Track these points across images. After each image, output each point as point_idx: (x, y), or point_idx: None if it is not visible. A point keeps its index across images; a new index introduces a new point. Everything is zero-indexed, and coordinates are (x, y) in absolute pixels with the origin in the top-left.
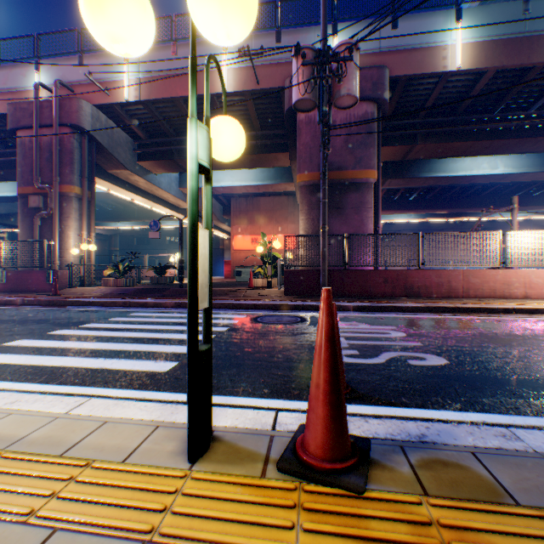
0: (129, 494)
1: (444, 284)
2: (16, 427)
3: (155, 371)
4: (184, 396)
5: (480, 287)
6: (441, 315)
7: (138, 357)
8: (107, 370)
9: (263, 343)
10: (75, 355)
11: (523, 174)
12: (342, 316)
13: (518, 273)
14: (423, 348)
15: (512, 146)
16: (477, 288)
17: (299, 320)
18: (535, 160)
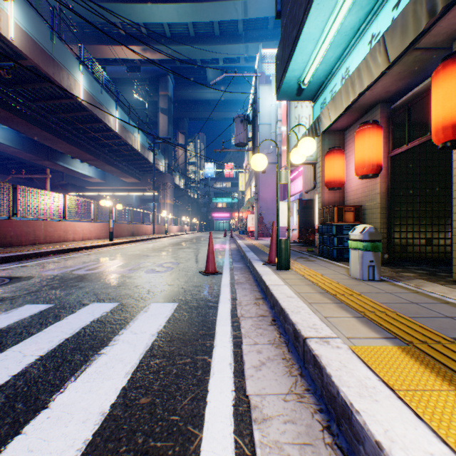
0: (306, 272)
1: (33, 233)
2: (304, 288)
3: (179, 305)
4: (225, 291)
5: (55, 235)
6: (73, 254)
7: (120, 324)
8: (168, 327)
9: (108, 284)
10: (52, 392)
11: (1, 144)
12: (19, 268)
13: (72, 224)
14: (153, 262)
15: (16, 123)
16: (53, 235)
17: (1, 278)
18: (11, 136)
